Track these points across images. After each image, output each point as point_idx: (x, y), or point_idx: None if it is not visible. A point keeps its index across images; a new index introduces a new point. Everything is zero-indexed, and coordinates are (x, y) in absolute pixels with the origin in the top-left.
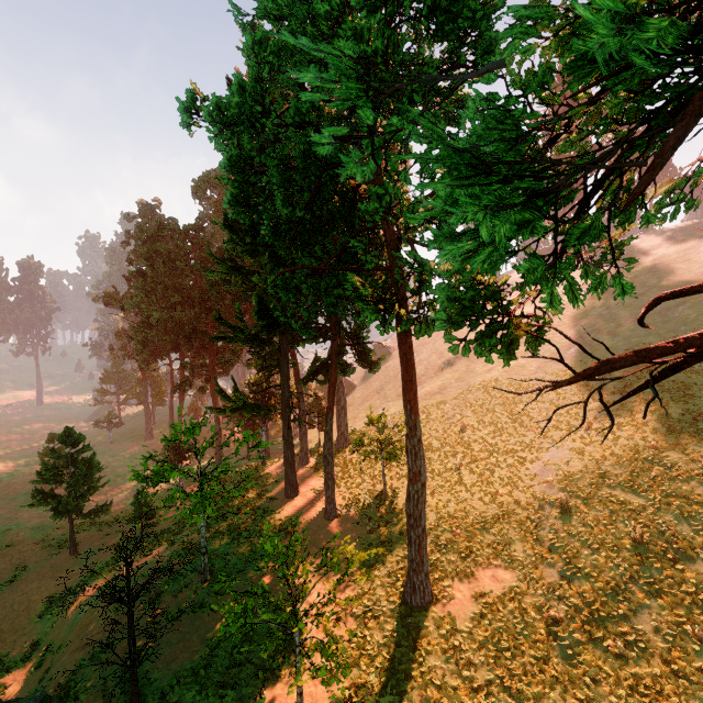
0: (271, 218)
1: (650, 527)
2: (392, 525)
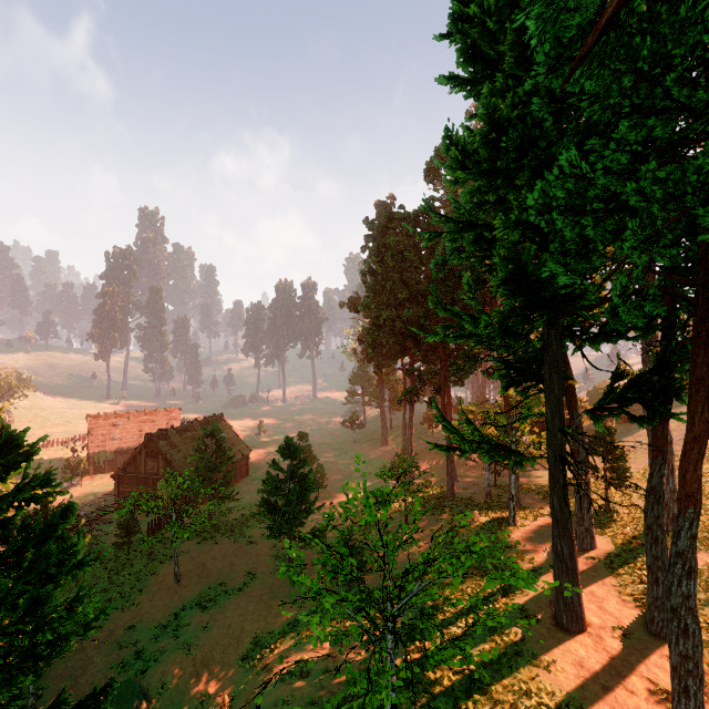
0: None
1: None
2: None
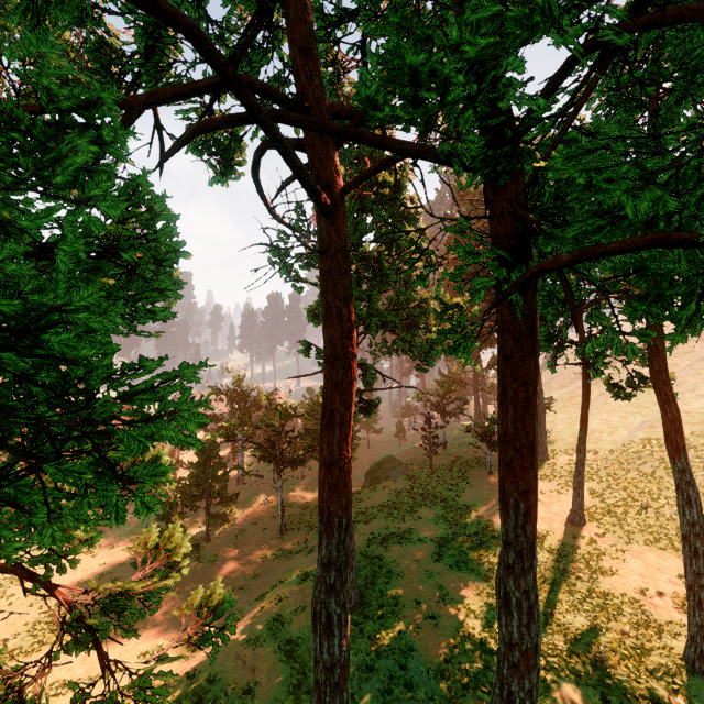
0: None
1: None
2: None
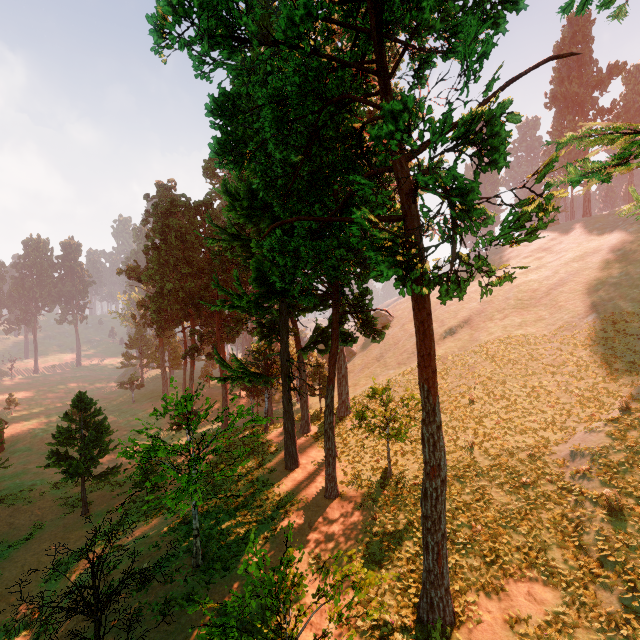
0: (264, 169)
1: None
2: (399, 511)
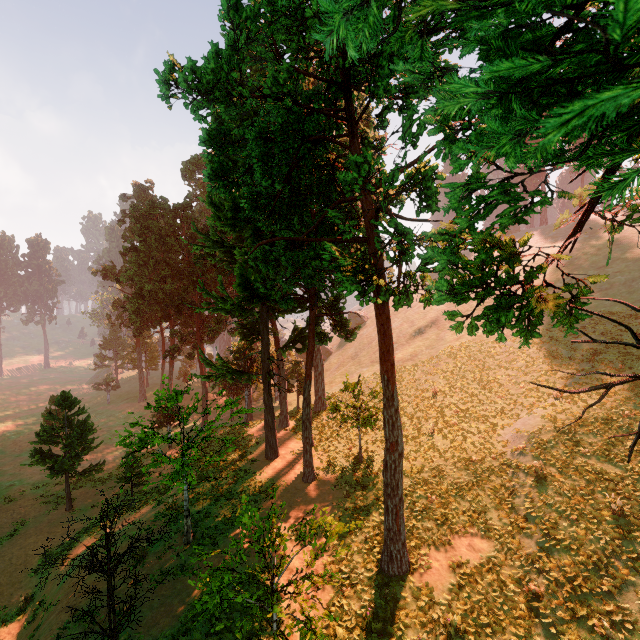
0: (251, 191)
1: (630, 499)
2: (368, 489)
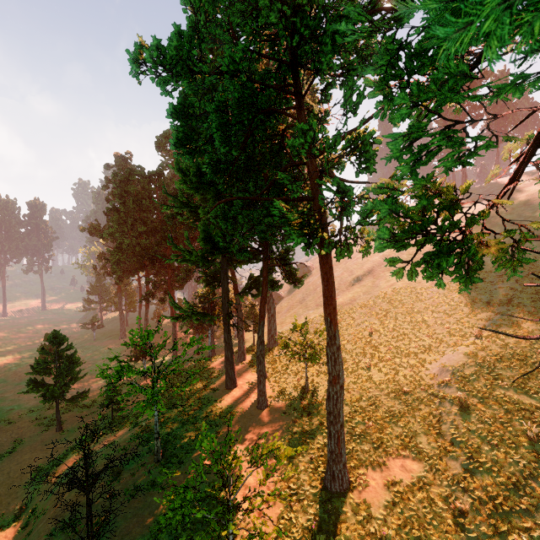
0: (211, 157)
1: None
2: (313, 416)
